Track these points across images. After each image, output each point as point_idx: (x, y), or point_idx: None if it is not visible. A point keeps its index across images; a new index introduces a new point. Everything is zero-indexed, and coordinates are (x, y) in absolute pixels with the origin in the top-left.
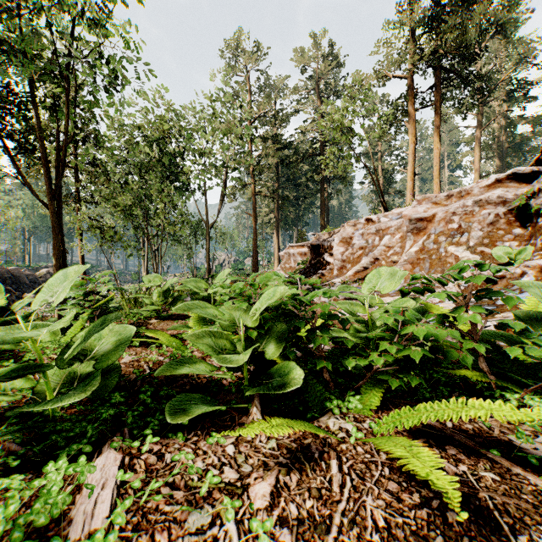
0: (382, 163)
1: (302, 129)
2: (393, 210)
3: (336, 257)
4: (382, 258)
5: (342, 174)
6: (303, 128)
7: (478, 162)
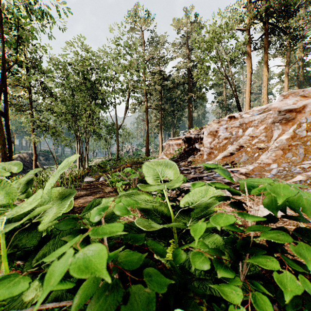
0: (225, 89)
1: (177, 66)
2: (253, 108)
3: (206, 146)
4: (246, 146)
5: (202, 95)
6: (177, 66)
7: (287, 87)
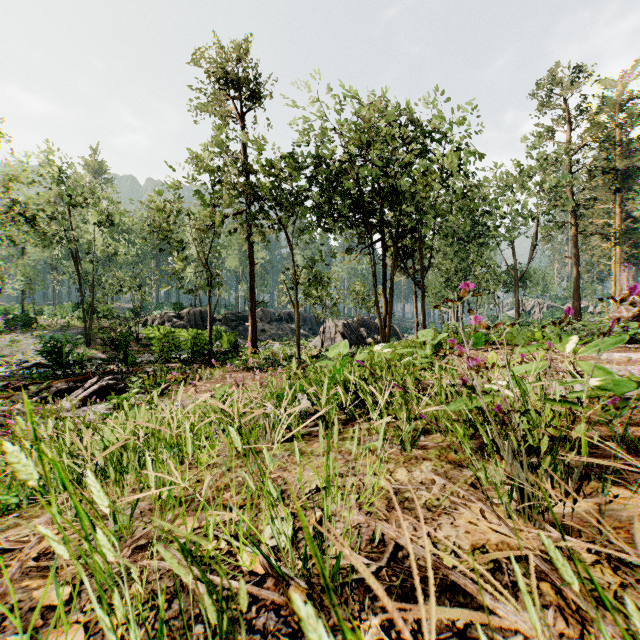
0: None
1: None
2: None
3: None
4: None
5: None
6: None
7: None
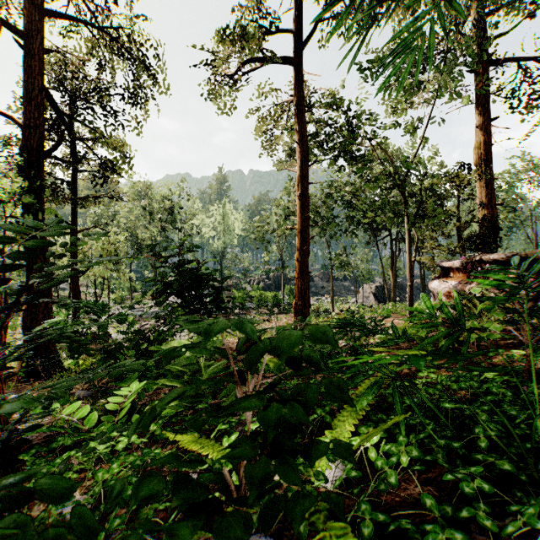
0: None
1: None
2: None
3: None
4: None
5: None
6: None
7: None
